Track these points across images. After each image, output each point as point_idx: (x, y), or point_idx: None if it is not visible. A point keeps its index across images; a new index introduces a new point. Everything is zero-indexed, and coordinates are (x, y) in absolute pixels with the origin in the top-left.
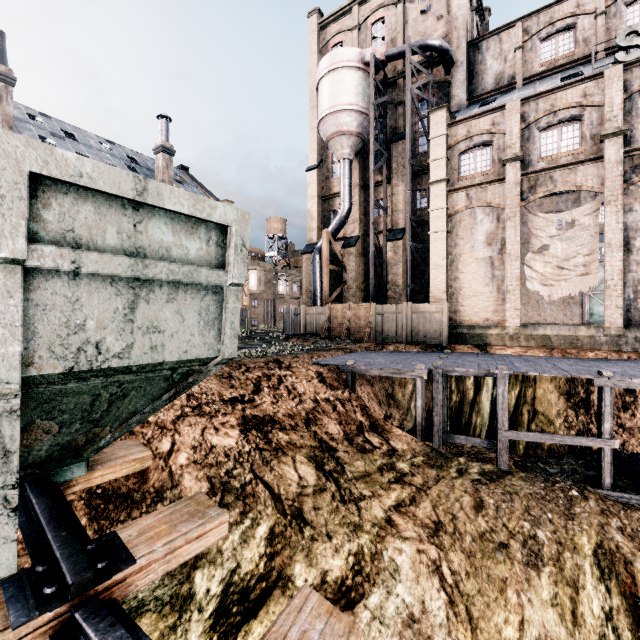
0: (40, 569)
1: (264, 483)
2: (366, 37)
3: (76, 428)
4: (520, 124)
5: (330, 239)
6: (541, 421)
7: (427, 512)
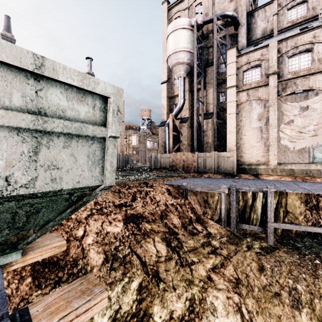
0: None
1: (136, 255)
2: (192, 13)
3: (6, 233)
4: (277, 54)
5: (173, 118)
6: (290, 217)
7: (231, 272)
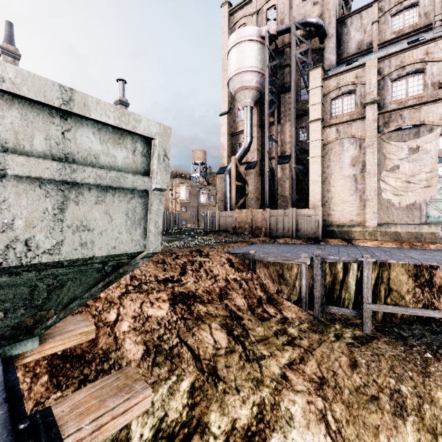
0: None
1: (187, 346)
2: (262, 19)
3: (21, 313)
4: (377, 77)
5: (237, 163)
6: (395, 296)
7: (313, 369)
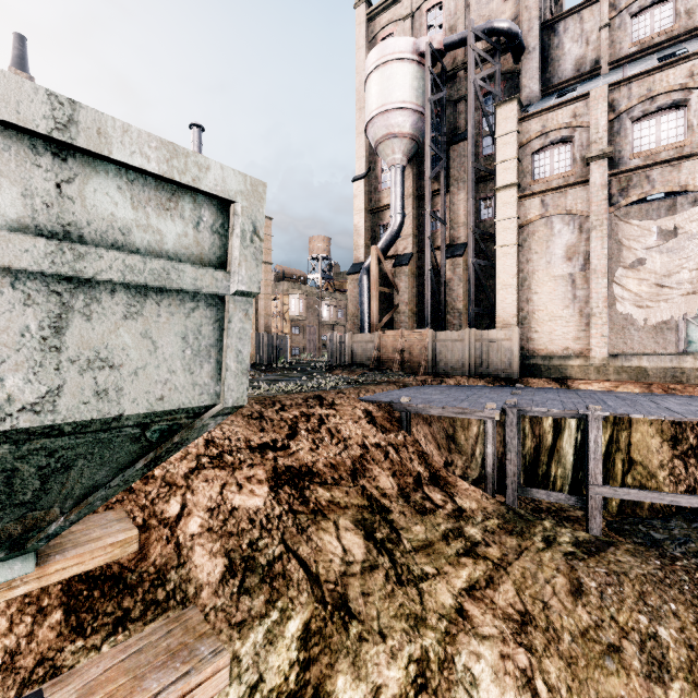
0: None
1: (298, 559)
2: (421, 26)
3: None
4: (608, 114)
5: (379, 257)
6: (639, 472)
7: (509, 598)
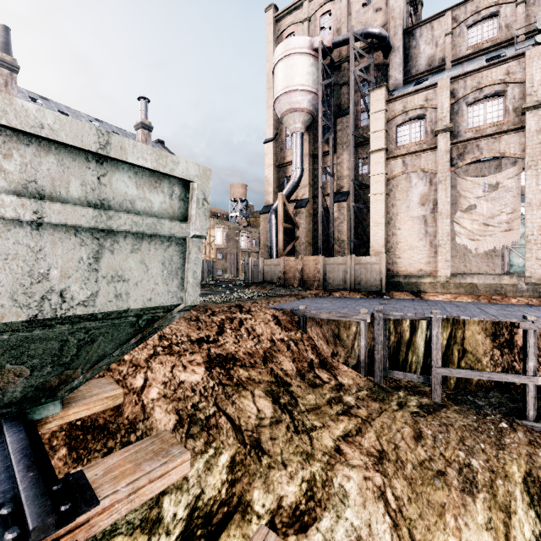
0: (5, 512)
1: (226, 415)
2: (315, 28)
3: (48, 371)
4: (450, 99)
5: (284, 201)
6: (470, 359)
7: (372, 442)
